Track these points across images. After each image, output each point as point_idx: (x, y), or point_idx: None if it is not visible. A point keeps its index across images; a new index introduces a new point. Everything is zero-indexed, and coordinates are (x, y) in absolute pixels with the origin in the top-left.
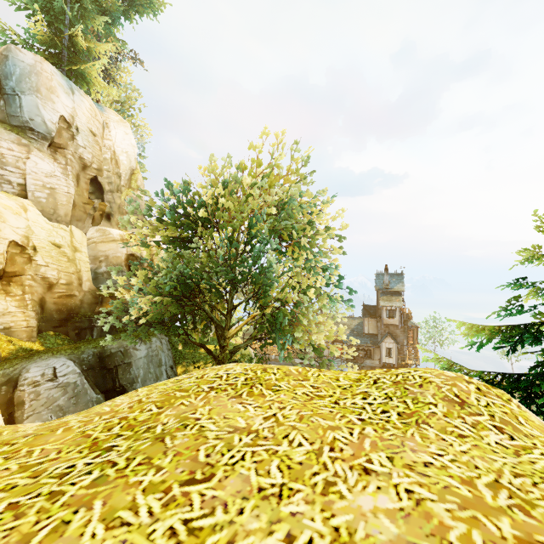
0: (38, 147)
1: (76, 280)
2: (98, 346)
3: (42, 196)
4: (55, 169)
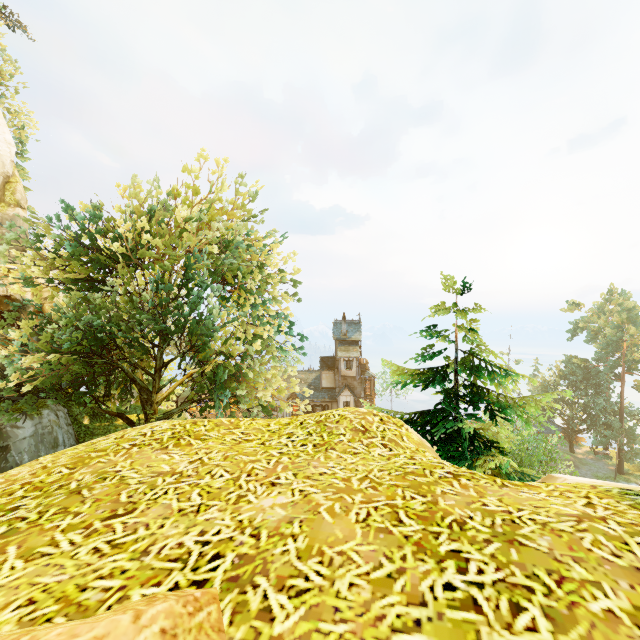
0: None
1: None
2: None
3: None
4: None
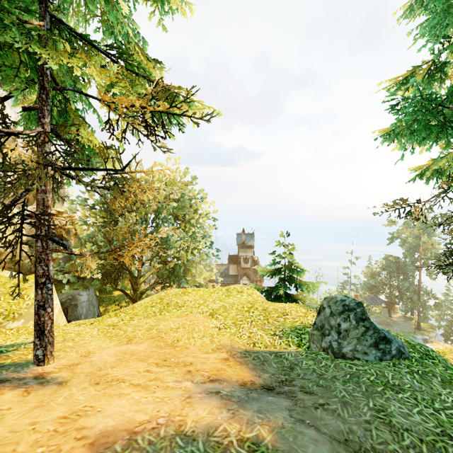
0: None
1: (19, 248)
2: None
3: None
4: None
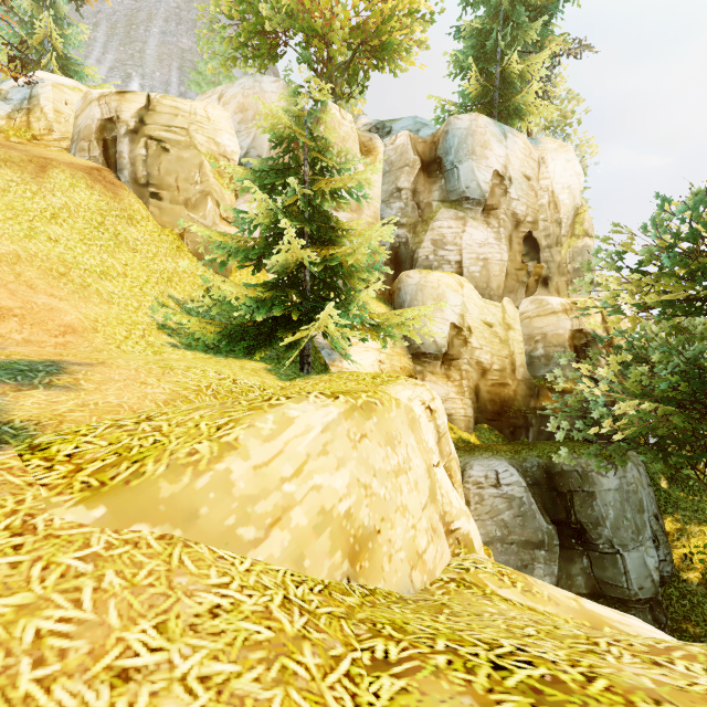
0: (472, 216)
1: (509, 365)
2: (542, 455)
3: (476, 270)
4: (488, 236)
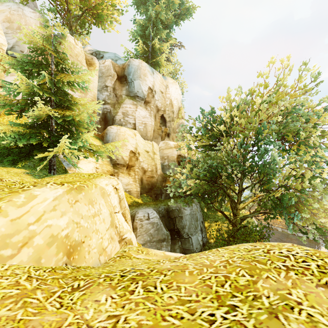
0: (140, 104)
1: (155, 169)
2: (166, 204)
3: (141, 128)
4: (146, 114)
